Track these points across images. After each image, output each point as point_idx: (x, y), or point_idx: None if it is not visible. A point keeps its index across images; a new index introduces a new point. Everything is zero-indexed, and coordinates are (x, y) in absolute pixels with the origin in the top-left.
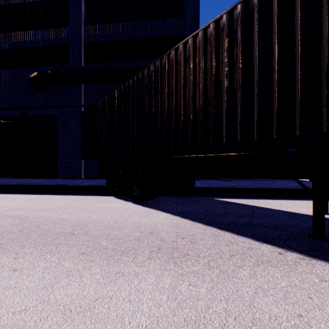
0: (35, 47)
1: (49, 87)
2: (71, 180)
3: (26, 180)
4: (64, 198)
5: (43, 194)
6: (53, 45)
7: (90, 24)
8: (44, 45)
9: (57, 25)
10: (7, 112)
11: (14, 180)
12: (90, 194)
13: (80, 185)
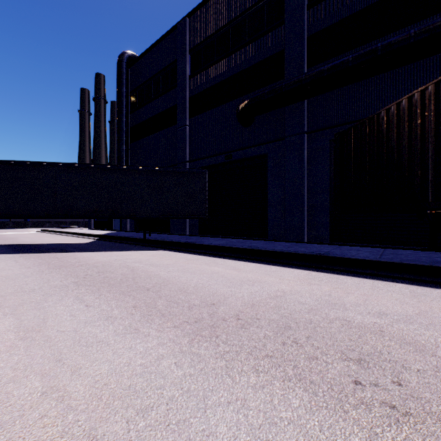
0: (240, 71)
1: (256, 118)
2: (304, 244)
3: (242, 241)
4: (366, 285)
5: (300, 267)
6: (262, 60)
7: (317, 3)
8: (250, 65)
9: (267, 30)
10: (210, 160)
11: (229, 240)
12: (399, 280)
13: (359, 258)
